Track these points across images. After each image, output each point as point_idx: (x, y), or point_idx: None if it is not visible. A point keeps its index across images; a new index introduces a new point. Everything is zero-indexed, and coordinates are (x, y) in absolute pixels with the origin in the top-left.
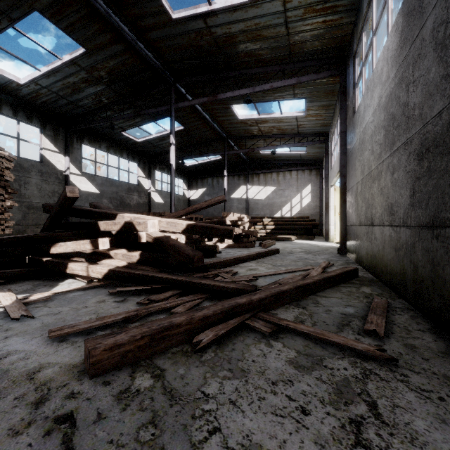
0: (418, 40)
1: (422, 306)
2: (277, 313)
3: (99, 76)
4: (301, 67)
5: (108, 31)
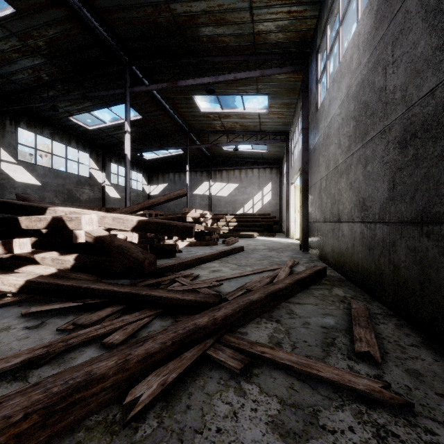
0: (399, 14)
1: (405, 313)
2: (247, 331)
3: (36, 47)
4: (265, 59)
5: None
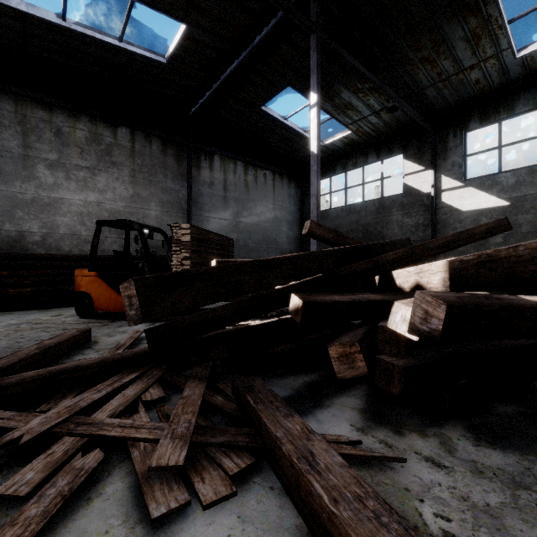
0: None
1: None
2: None
3: None
4: None
5: None
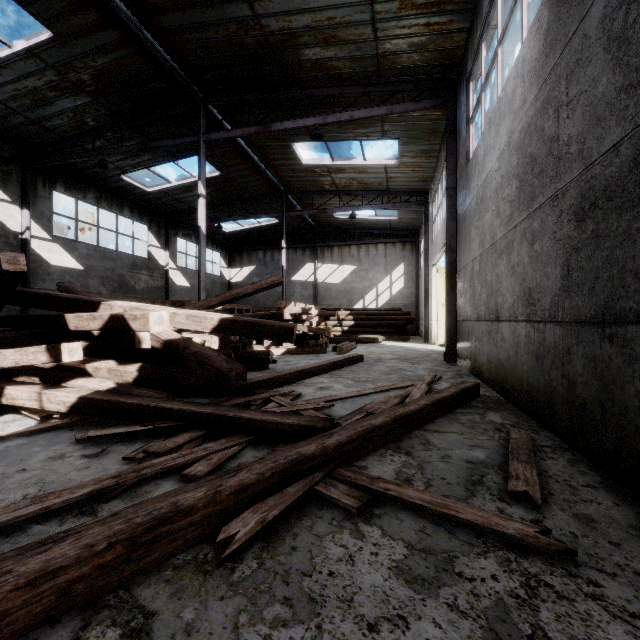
0: (575, 39)
1: (583, 445)
2: (367, 465)
3: (79, 82)
4: (393, 90)
5: (92, 6)
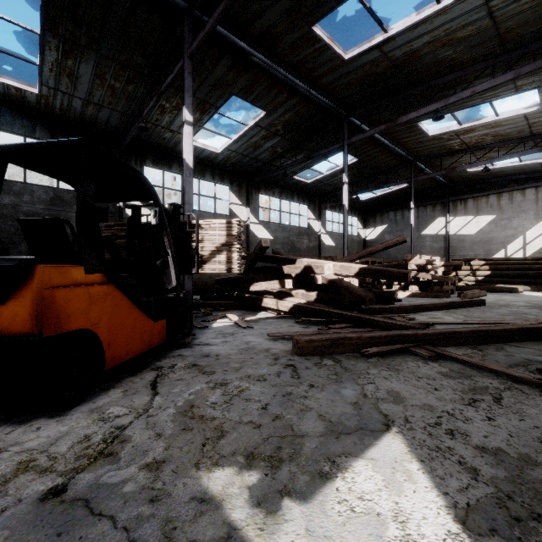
0: None
1: None
2: (445, 349)
3: (276, 131)
4: (521, 54)
5: (285, 90)
